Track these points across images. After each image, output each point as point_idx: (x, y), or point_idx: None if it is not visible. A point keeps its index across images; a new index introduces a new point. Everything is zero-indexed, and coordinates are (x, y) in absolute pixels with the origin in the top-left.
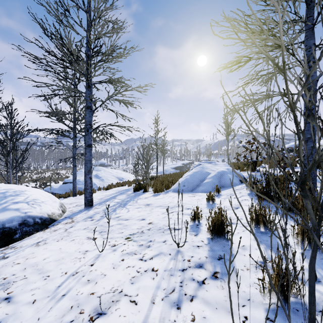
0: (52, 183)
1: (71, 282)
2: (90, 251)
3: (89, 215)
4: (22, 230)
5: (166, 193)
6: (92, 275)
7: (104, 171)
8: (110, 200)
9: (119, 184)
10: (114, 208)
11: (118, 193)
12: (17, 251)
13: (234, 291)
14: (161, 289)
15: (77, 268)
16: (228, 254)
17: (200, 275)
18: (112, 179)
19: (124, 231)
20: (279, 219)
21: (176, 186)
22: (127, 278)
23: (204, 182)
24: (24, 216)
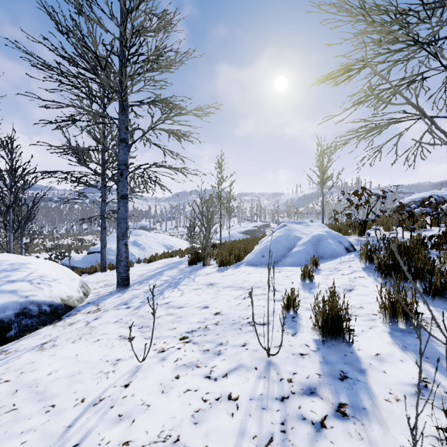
0: (73, 253)
1: (91, 419)
2: (124, 360)
3: (123, 300)
4: (21, 324)
5: (237, 267)
6: (127, 405)
7: (146, 237)
8: (154, 277)
9: (167, 255)
10: (160, 289)
11: (166, 266)
12: (9, 358)
13: (383, 445)
14: (249, 437)
15: (103, 391)
16: (356, 369)
17: (314, 409)
18: (157, 247)
19: (177, 327)
20: (423, 308)
21: (252, 258)
22: (187, 413)
23: (293, 251)
24: (25, 302)
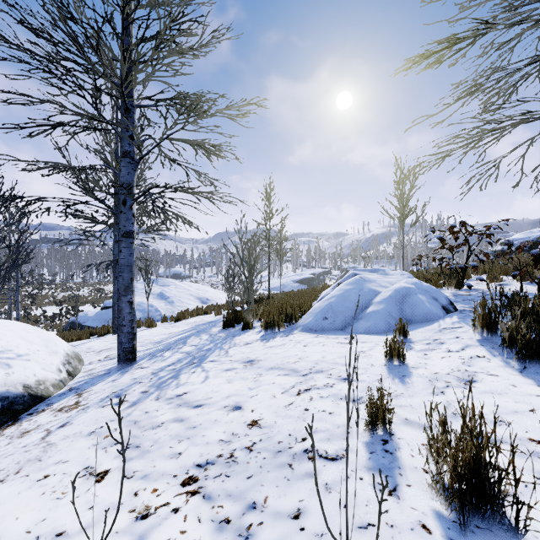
0: (89, 307)
1: None
2: (68, 538)
3: (117, 387)
4: None
5: (288, 334)
6: None
7: (176, 287)
8: (173, 348)
9: (201, 311)
10: (177, 368)
11: (194, 329)
12: None
13: None
14: None
15: None
16: None
17: None
18: (188, 301)
19: (184, 451)
20: None
21: (310, 320)
22: None
23: (369, 311)
24: None
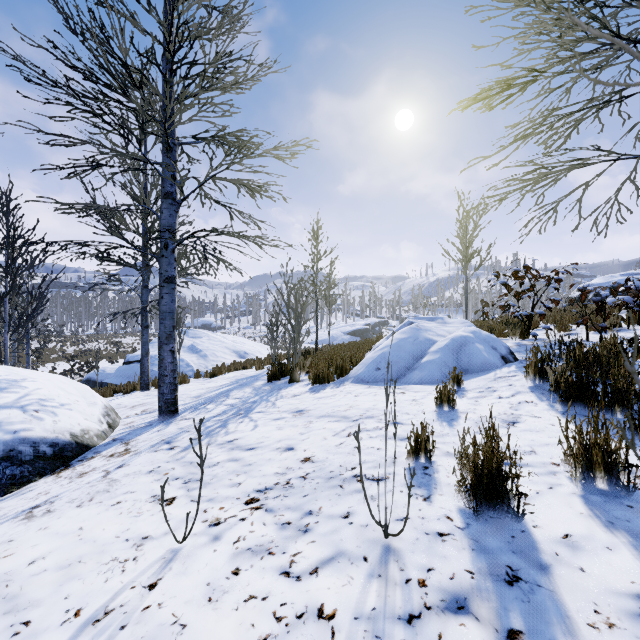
0: (105, 363)
1: None
2: (154, 539)
3: (165, 435)
4: (4, 475)
5: (339, 385)
6: (148, 624)
7: (209, 339)
8: (216, 400)
9: (239, 366)
10: (223, 418)
11: (236, 383)
12: None
13: None
14: None
15: (112, 595)
16: (533, 563)
17: None
18: (224, 355)
19: (243, 481)
20: (632, 454)
21: (362, 371)
22: None
23: (423, 361)
24: (12, 441)
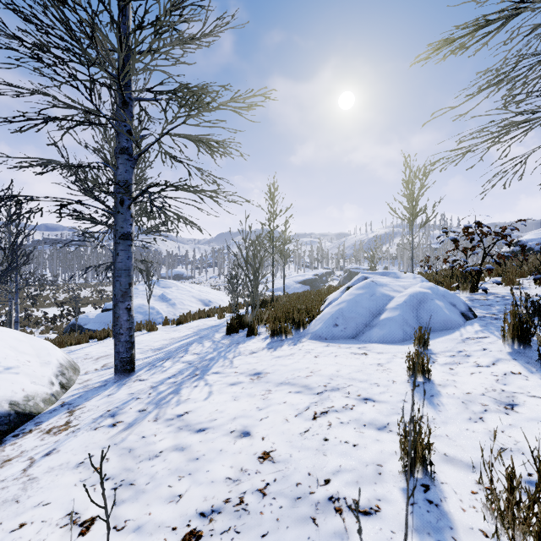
0: (90, 308)
1: None
2: None
3: (112, 404)
4: None
5: (296, 342)
6: None
7: (177, 289)
8: (174, 356)
9: (203, 314)
10: (178, 381)
11: (197, 335)
12: None
13: None
14: None
15: None
16: None
17: None
18: (190, 303)
19: (185, 492)
20: None
21: (319, 327)
22: None
23: (382, 318)
24: None
